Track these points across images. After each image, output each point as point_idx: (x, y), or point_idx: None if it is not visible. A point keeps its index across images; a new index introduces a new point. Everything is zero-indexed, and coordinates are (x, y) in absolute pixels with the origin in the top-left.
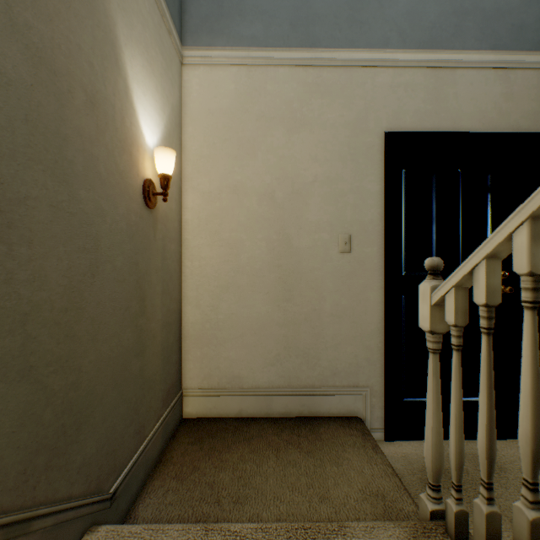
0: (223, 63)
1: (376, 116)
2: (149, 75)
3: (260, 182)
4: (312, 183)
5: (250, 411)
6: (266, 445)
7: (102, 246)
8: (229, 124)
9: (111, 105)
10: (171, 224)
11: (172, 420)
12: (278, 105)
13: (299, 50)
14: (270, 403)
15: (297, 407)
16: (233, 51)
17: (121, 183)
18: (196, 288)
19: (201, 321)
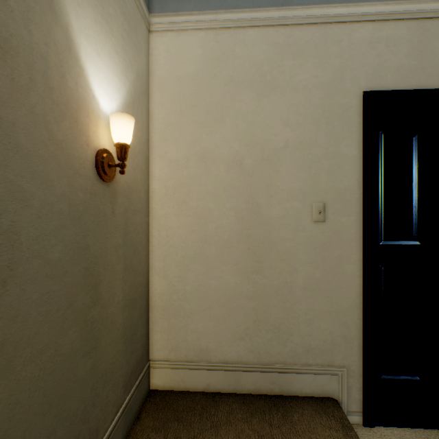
0: (190, 28)
1: (353, 74)
2: (105, 33)
3: (228, 149)
4: (283, 149)
5: (218, 386)
6: (235, 437)
7: (22, 240)
8: (196, 90)
9: (41, 57)
10: (136, 195)
11: (137, 399)
12: (246, 69)
13: (270, 9)
14: (239, 379)
15: (267, 385)
16: (200, 15)
17: (58, 155)
18: (163, 259)
19: (168, 291)
